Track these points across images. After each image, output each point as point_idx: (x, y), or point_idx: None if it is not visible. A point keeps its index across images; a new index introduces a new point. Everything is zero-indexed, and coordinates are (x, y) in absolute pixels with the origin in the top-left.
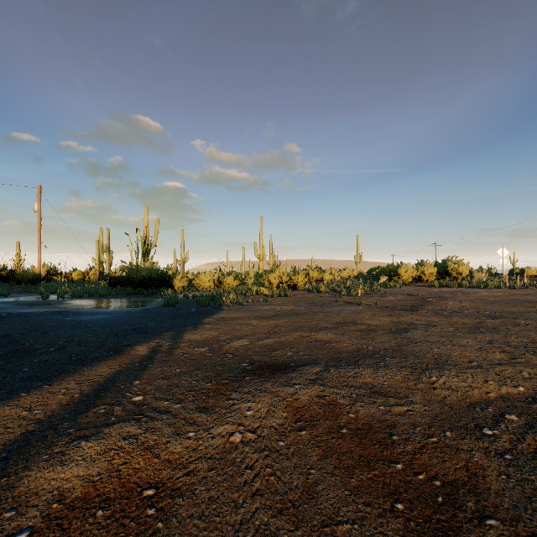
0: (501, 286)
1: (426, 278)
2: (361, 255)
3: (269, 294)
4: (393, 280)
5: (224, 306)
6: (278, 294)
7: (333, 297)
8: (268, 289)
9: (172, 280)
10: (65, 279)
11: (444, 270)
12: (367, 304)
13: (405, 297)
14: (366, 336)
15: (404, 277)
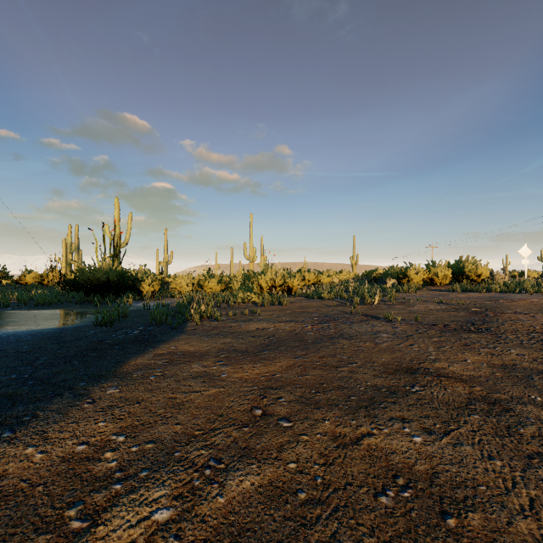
0: (542, 291)
1: (439, 281)
2: (357, 257)
3: (259, 303)
4: (405, 283)
5: (190, 324)
6: (270, 301)
7: (343, 306)
8: (257, 295)
9: (139, 284)
10: (14, 283)
11: (459, 272)
12: (401, 320)
13: (437, 306)
14: (516, 440)
15: (414, 280)
